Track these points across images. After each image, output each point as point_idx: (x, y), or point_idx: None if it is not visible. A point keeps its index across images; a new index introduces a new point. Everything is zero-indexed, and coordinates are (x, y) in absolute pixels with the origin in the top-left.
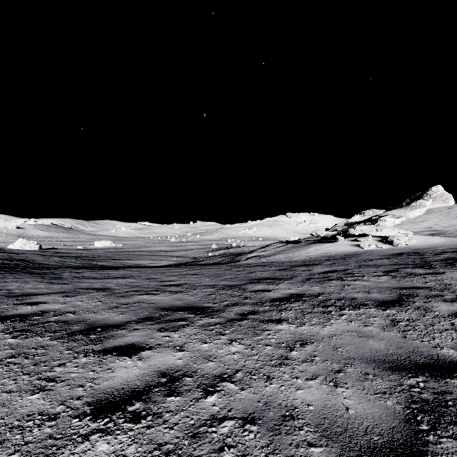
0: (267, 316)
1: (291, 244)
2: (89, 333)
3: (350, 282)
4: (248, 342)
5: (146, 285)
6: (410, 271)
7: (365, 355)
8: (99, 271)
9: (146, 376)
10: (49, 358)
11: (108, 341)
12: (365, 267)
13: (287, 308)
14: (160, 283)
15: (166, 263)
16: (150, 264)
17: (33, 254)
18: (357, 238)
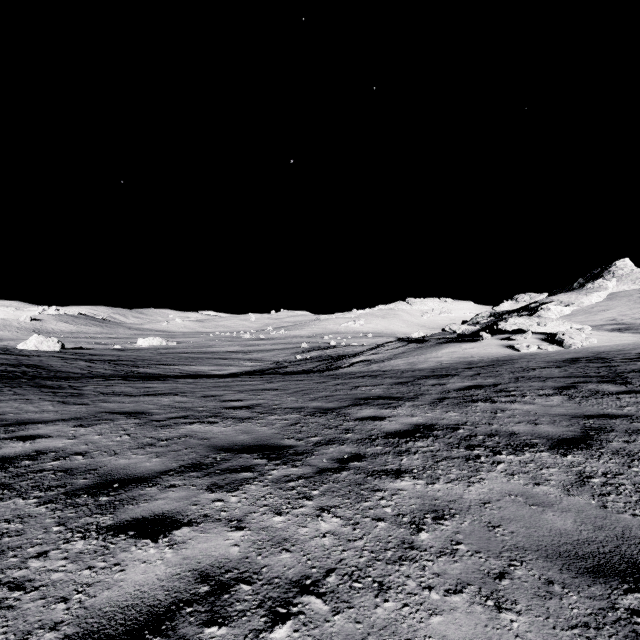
0: (379, 464)
1: (414, 344)
2: (99, 493)
3: (505, 405)
4: (348, 513)
5: (201, 408)
6: (594, 388)
7: (542, 543)
8: (138, 384)
9: (176, 581)
10: (25, 542)
11: (125, 509)
12: (526, 380)
13: (410, 450)
14: (221, 403)
15: (236, 369)
16: (213, 371)
17: (51, 357)
18: (510, 335)
